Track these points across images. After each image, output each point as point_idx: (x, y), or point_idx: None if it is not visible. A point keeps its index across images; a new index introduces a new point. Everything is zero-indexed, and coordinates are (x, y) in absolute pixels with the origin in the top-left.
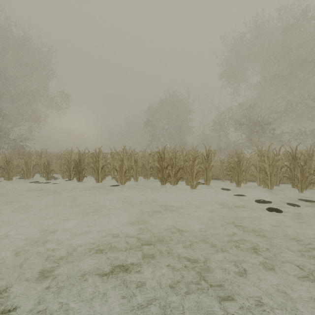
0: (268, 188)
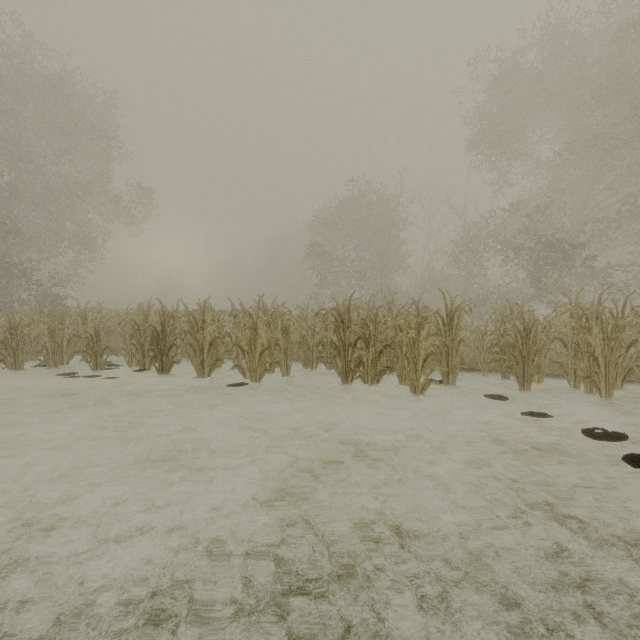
0: (601, 396)
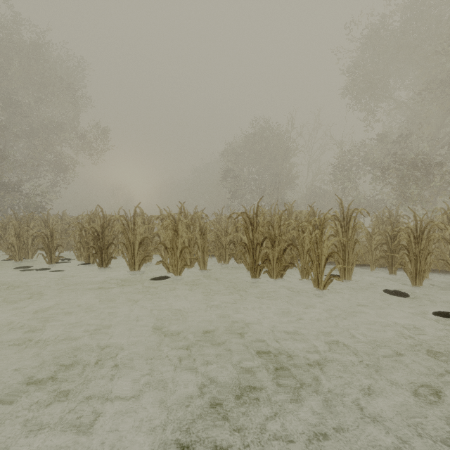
0: None
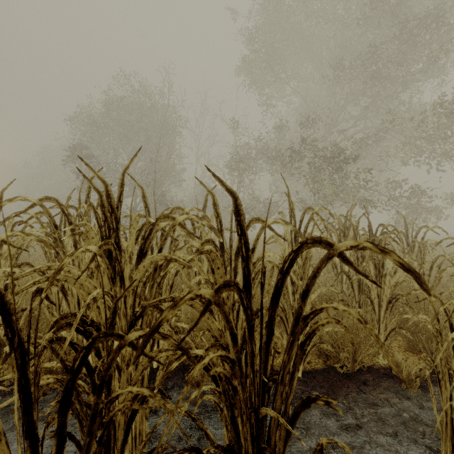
0: None
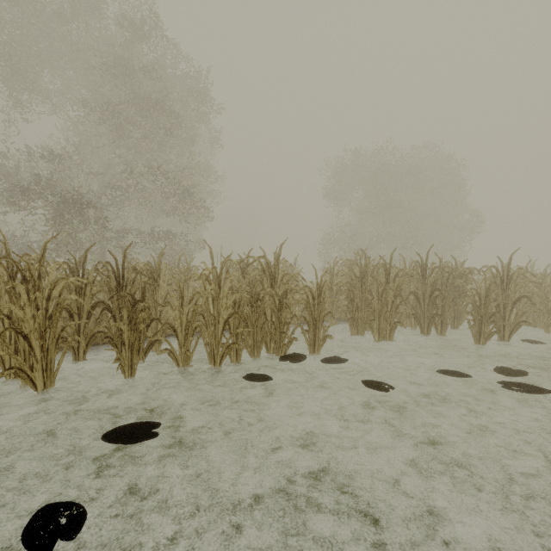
0: (37, 389)
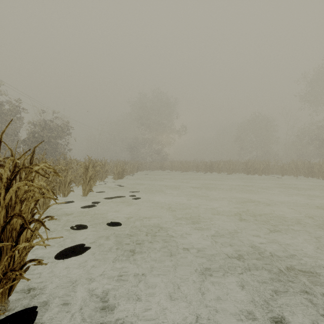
0: (295, 177)
